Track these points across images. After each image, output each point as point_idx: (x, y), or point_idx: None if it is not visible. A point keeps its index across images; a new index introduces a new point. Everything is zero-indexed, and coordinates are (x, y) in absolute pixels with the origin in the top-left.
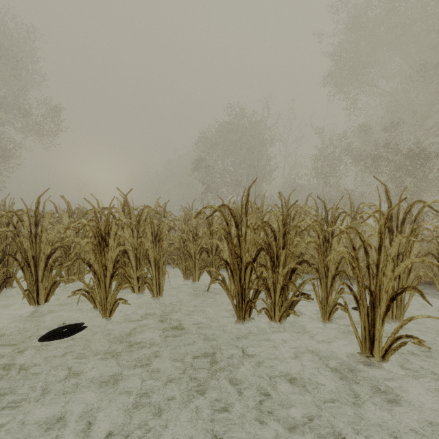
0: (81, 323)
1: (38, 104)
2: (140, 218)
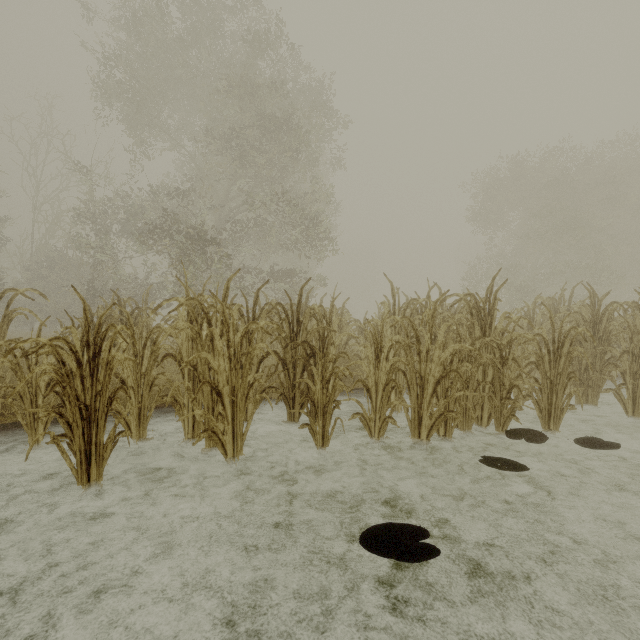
0: None
1: None
2: None
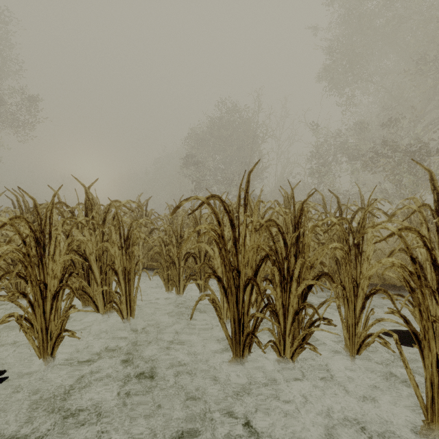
0: (2, 371)
1: (11, 93)
2: (106, 216)
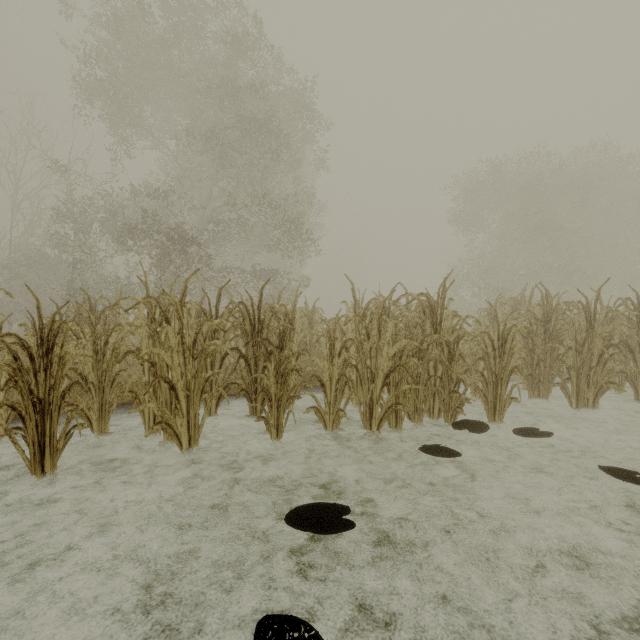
0: None
1: None
2: None
